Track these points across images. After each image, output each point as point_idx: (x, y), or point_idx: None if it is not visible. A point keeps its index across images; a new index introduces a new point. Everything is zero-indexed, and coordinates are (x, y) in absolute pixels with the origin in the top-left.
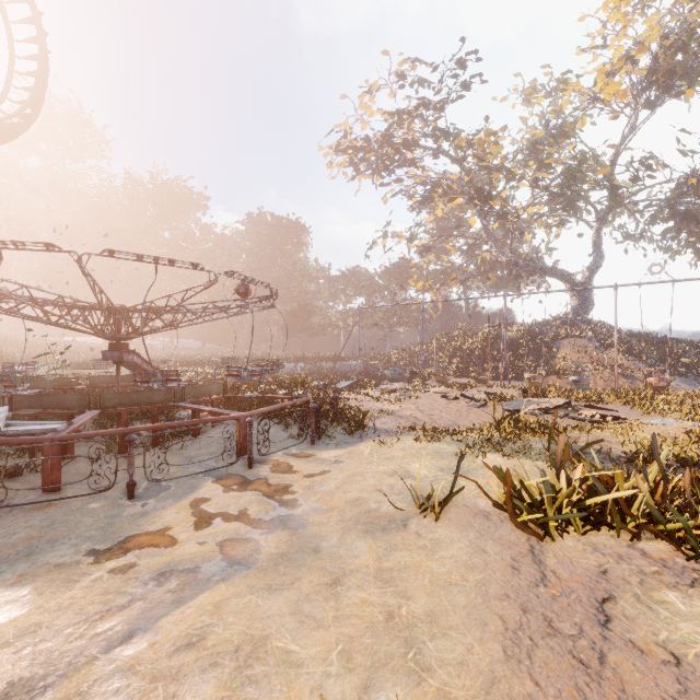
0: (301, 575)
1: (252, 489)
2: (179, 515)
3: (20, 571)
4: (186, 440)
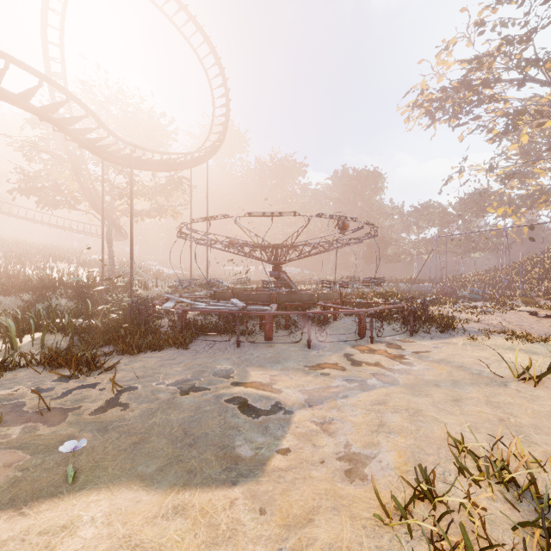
0: (431, 394)
1: (378, 354)
2: (340, 359)
3: (279, 367)
4: (335, 320)
